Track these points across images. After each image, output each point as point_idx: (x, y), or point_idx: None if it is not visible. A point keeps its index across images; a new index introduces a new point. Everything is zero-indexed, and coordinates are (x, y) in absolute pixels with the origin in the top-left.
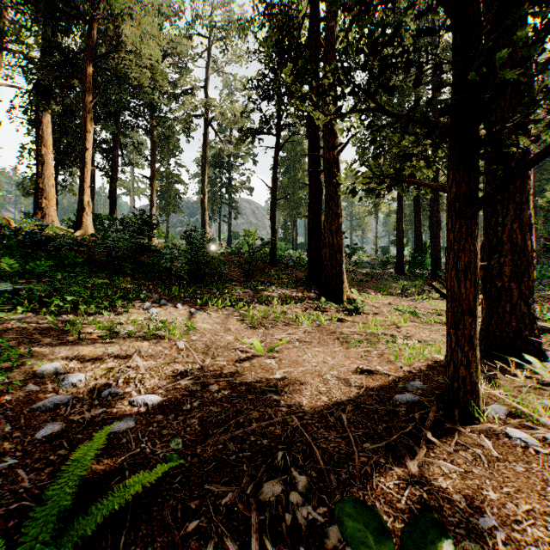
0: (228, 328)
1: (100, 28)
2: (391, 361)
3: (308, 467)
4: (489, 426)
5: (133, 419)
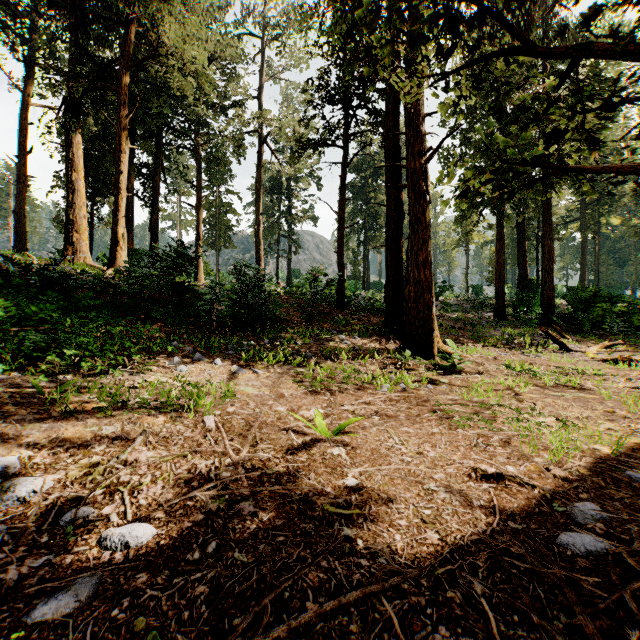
0: (280, 394)
1: (139, 33)
2: (527, 456)
3: None
4: None
5: (93, 583)
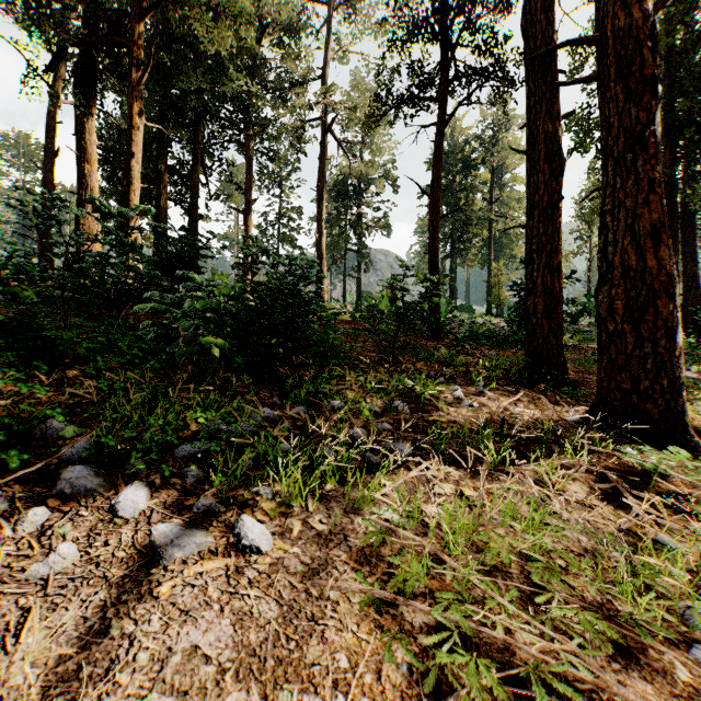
0: None
1: None
2: None
3: None
4: None
5: None
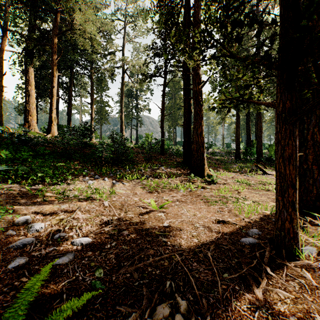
0: (135, 193)
1: (62, 17)
2: (236, 215)
3: (186, 292)
4: (306, 262)
5: (73, 255)
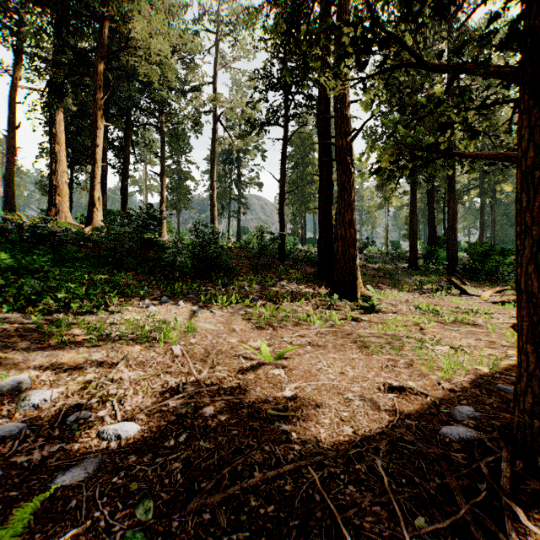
0: (232, 329)
1: (112, 28)
2: (424, 374)
3: None
4: None
5: (96, 462)
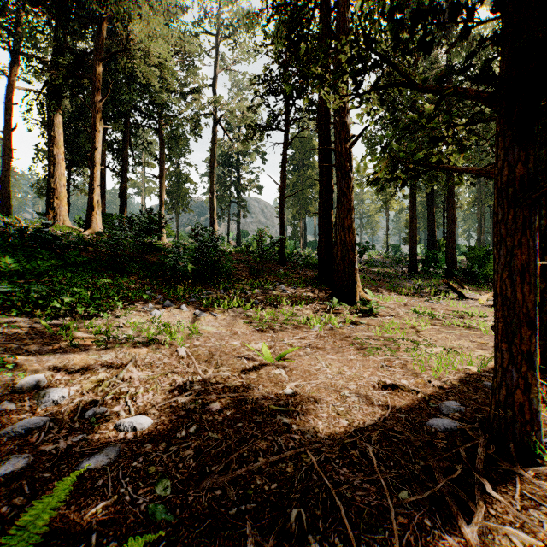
0: (234, 332)
1: (111, 29)
2: (417, 373)
3: (330, 529)
4: None
5: (116, 450)
